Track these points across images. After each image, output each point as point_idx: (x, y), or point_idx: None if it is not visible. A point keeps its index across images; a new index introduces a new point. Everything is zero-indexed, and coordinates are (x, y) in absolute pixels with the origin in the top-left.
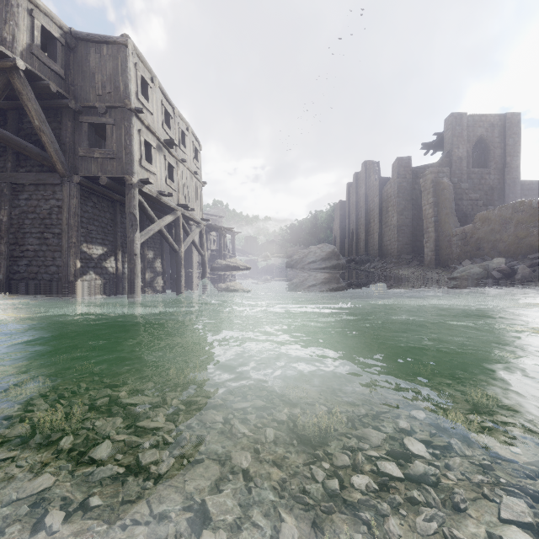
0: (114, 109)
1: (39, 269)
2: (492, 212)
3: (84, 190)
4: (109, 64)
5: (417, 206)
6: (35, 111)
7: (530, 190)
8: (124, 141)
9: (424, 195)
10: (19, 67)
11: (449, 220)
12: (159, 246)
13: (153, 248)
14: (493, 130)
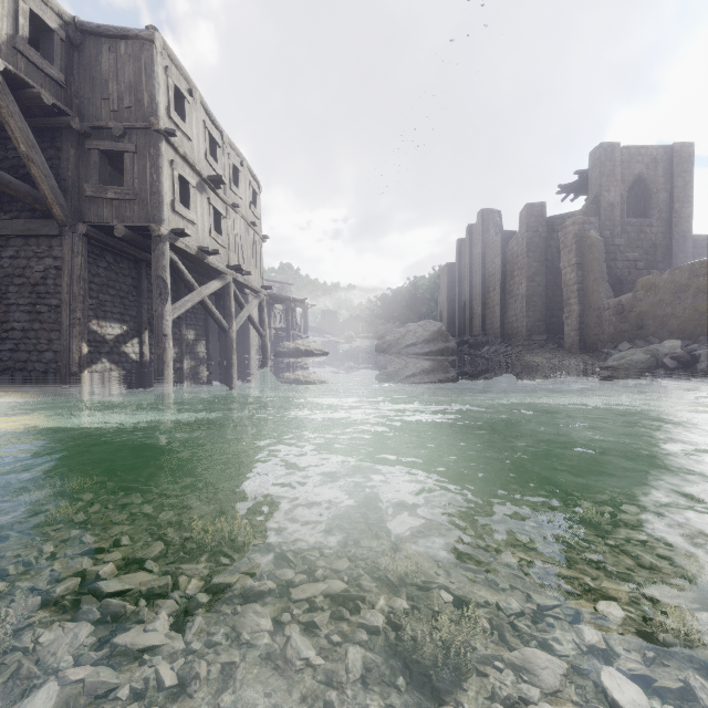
0: (135, 131)
1: (29, 356)
2: (660, 277)
3: (94, 245)
4: (128, 67)
5: (553, 270)
6: (21, 131)
7: (707, 248)
8: (149, 175)
9: (564, 254)
10: None
11: (598, 288)
12: (203, 323)
13: (195, 325)
14: (656, 166)
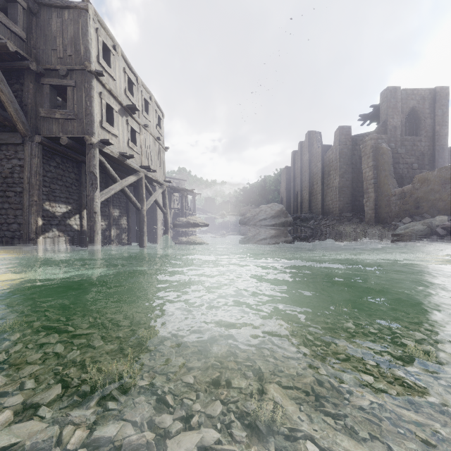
0: (74, 72)
1: (1, 227)
2: (431, 173)
3: (47, 151)
4: (70, 28)
5: (356, 170)
6: None
7: None
8: (84, 102)
9: (364, 159)
10: None
11: (388, 181)
12: (125, 205)
13: (119, 206)
14: (424, 102)
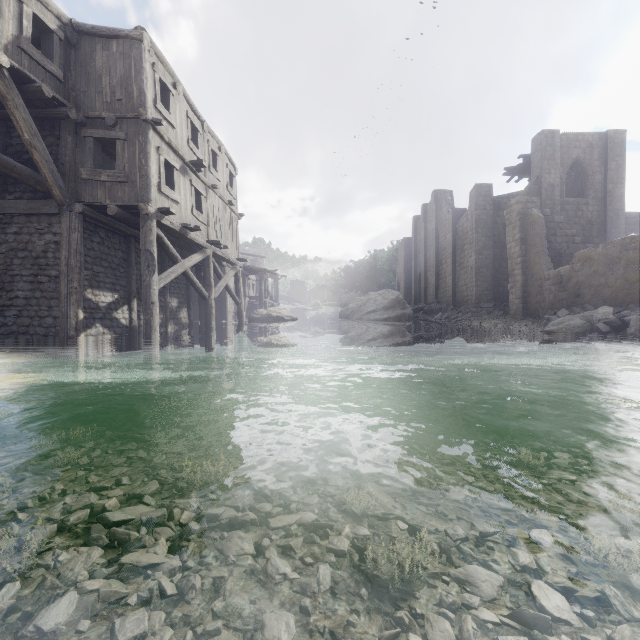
0: (125, 121)
1: (31, 321)
2: (595, 250)
3: (89, 222)
4: (119, 64)
5: (499, 244)
6: (24, 121)
7: (637, 224)
8: (138, 160)
9: (509, 230)
10: (2, 64)
11: (540, 260)
12: (185, 292)
13: (178, 294)
14: (592, 151)
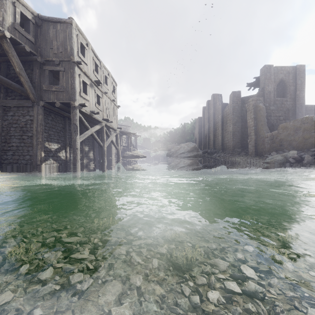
0: (64, 62)
1: (19, 157)
2: (289, 123)
3: (46, 110)
4: (61, 35)
5: (244, 120)
6: (16, 63)
7: (311, 111)
8: (70, 81)
9: (248, 114)
10: (6, 36)
11: (263, 128)
12: (92, 143)
13: (88, 144)
14: (289, 75)
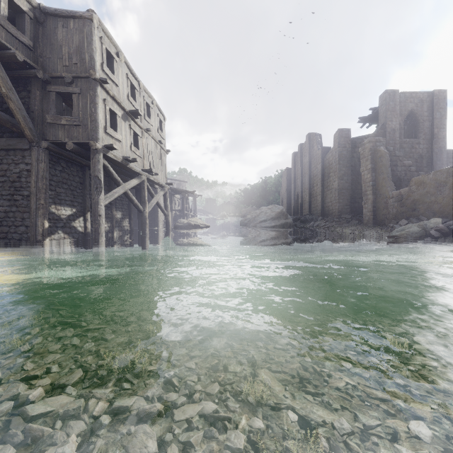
0: (80, 79)
1: (9, 229)
2: (427, 176)
3: (53, 155)
4: (75, 37)
5: (355, 172)
6: (2, 79)
7: None
8: (89, 109)
9: (363, 162)
10: None
11: (386, 184)
12: (127, 207)
13: (121, 208)
14: (423, 105)
